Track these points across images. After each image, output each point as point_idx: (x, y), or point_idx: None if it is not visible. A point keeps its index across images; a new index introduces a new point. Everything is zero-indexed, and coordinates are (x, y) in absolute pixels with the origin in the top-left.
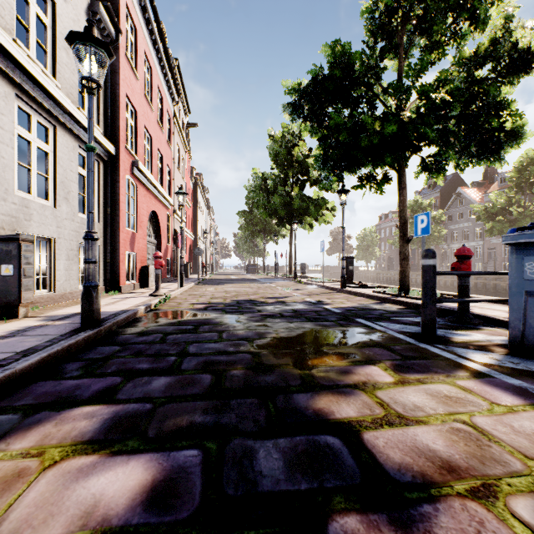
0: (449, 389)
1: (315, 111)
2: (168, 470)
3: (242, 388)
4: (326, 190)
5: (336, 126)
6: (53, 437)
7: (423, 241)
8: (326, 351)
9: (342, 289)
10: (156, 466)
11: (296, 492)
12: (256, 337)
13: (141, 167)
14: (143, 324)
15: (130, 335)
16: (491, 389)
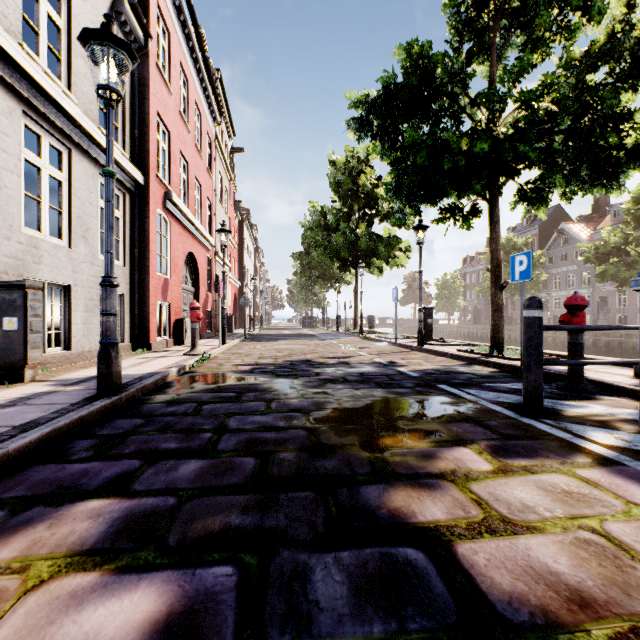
0: (567, 481)
1: (387, 128)
2: (190, 596)
3: (294, 477)
4: (399, 227)
5: (413, 146)
6: (44, 544)
7: (522, 288)
8: (402, 427)
9: (419, 347)
10: (175, 591)
11: (366, 636)
12: (313, 408)
13: (175, 199)
14: (174, 391)
15: (157, 404)
16: (624, 482)
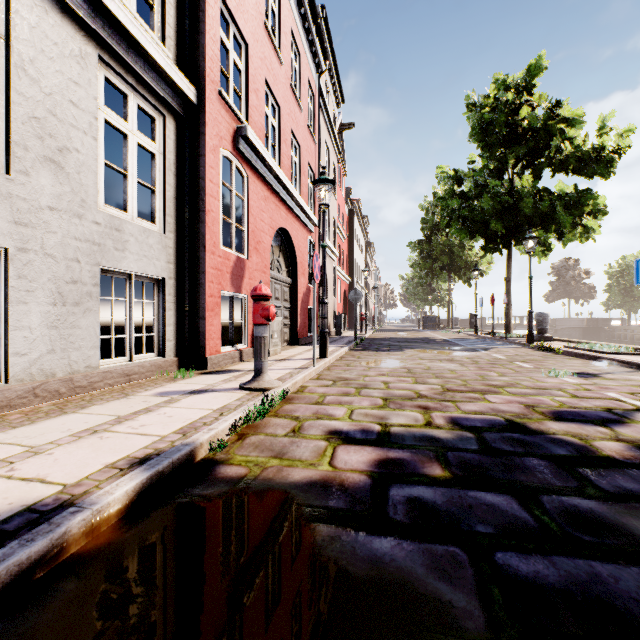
0: None
1: None
2: None
3: None
4: (589, 176)
5: None
6: None
7: None
8: None
9: None
10: None
11: None
12: None
13: (252, 138)
14: None
15: None
16: None
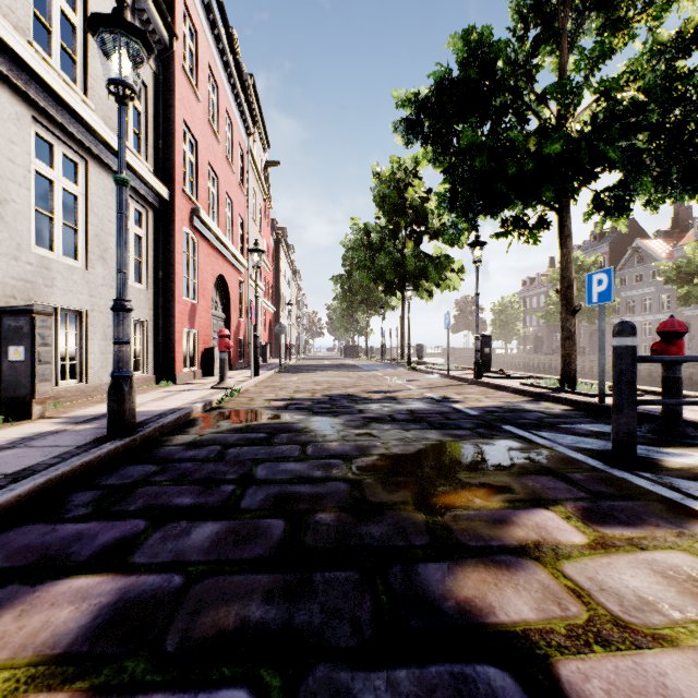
0: (692, 562)
1: (440, 129)
2: None
3: (333, 548)
4: (451, 245)
5: (470, 148)
6: (6, 644)
7: (601, 311)
8: (465, 481)
9: (476, 379)
10: None
11: None
12: (356, 453)
13: (203, 216)
14: (196, 430)
15: (176, 446)
16: None
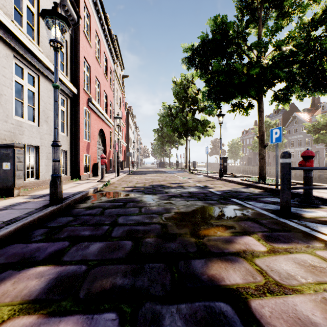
0: (312, 258)
1: (203, 62)
2: None
3: (153, 253)
4: (209, 115)
5: (217, 71)
6: (8, 295)
7: (276, 146)
8: (213, 223)
9: (220, 177)
10: None
11: None
12: (164, 211)
13: (93, 101)
14: (90, 201)
15: (81, 208)
16: None
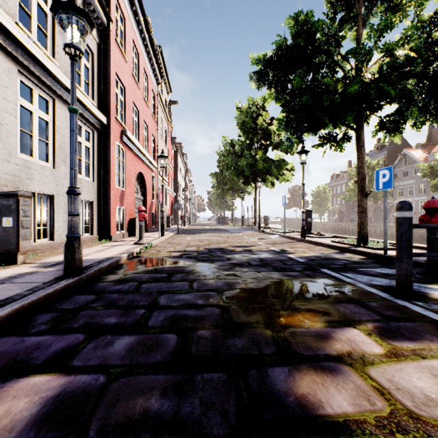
0: None
1: (279, 77)
2: None
3: (209, 355)
4: (286, 153)
5: (299, 89)
6: None
7: (385, 195)
8: (298, 307)
9: (302, 238)
10: None
11: None
12: (225, 288)
13: (129, 135)
14: (122, 272)
15: (108, 282)
16: None
